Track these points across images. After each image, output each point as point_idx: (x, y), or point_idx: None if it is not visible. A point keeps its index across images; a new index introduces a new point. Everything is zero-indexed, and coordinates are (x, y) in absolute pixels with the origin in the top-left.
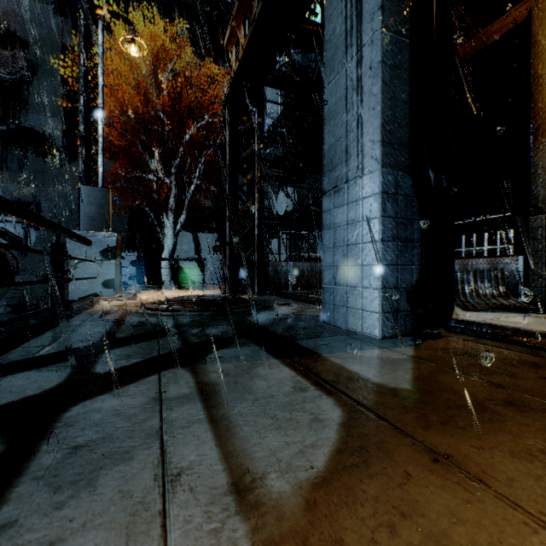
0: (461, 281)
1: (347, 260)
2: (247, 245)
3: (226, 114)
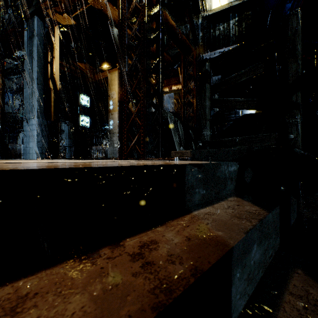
0: (94, 153)
1: (30, 140)
2: None
3: None
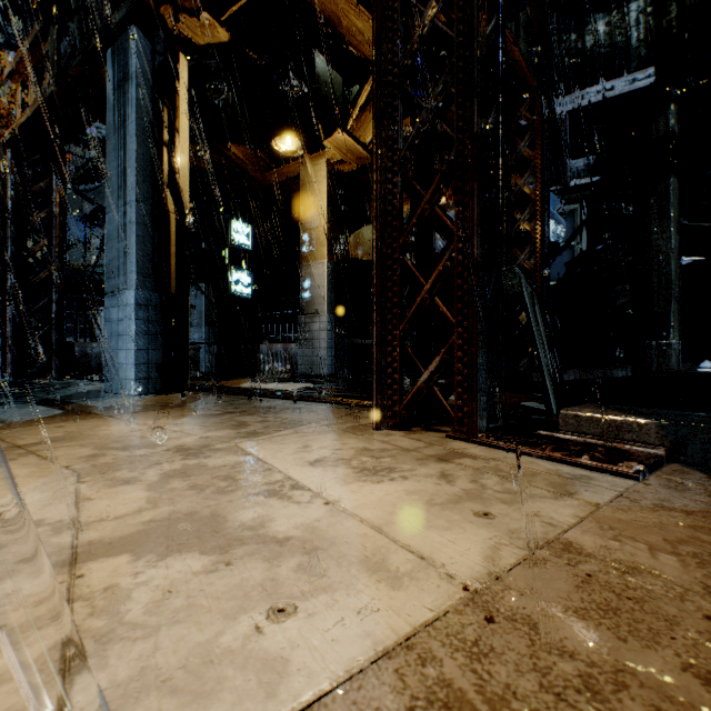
0: (264, 362)
1: (119, 346)
2: (43, 322)
3: (8, 161)
